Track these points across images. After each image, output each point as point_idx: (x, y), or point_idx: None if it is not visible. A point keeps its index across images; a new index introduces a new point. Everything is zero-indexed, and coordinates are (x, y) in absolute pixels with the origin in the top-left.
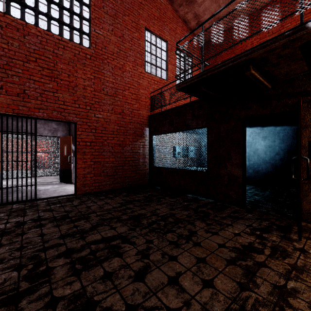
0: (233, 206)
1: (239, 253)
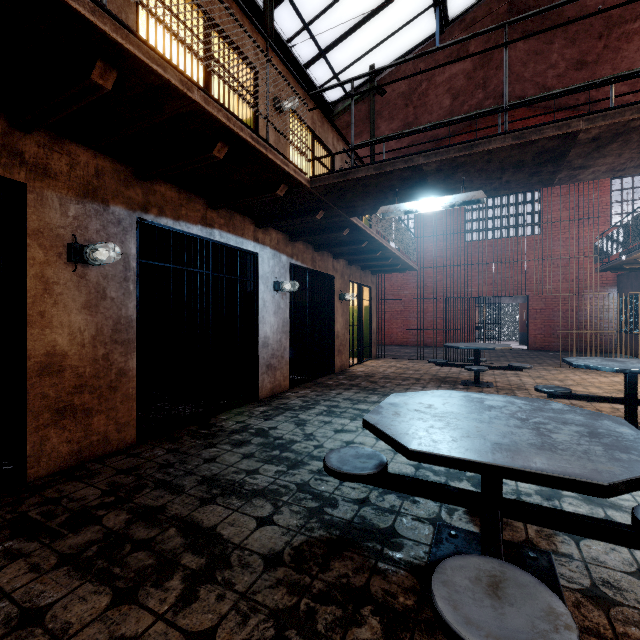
0: None
1: None
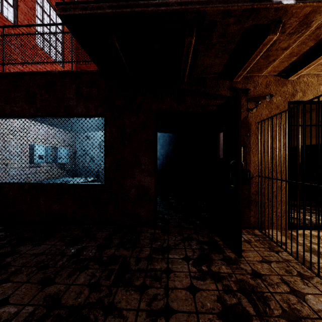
0: (145, 229)
1: None
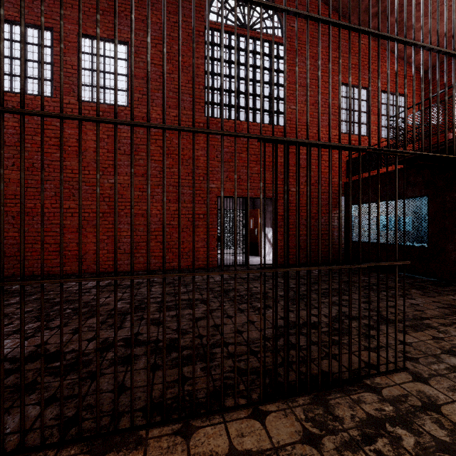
0: None
1: (452, 306)
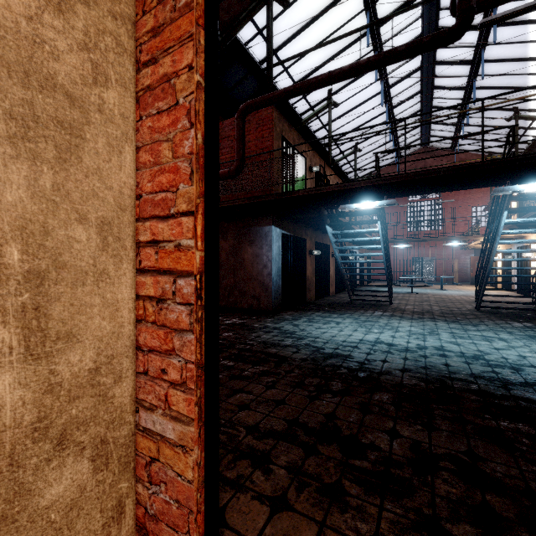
0: None
1: None
